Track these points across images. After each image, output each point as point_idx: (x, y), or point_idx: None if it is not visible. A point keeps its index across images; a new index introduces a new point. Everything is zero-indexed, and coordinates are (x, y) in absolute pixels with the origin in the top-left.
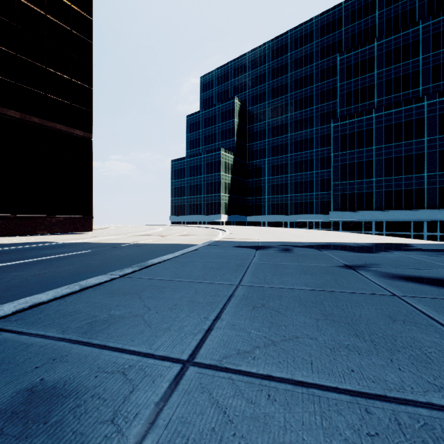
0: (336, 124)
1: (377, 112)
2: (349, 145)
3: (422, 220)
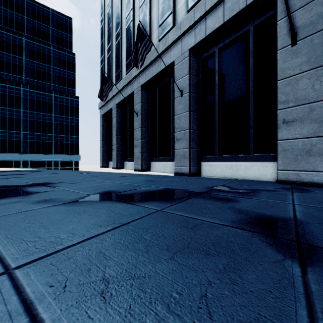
0: None
1: (24, 87)
2: (1, 102)
3: (52, 160)
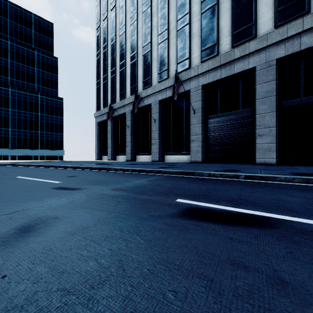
0: None
1: (12, 89)
2: None
3: (38, 155)
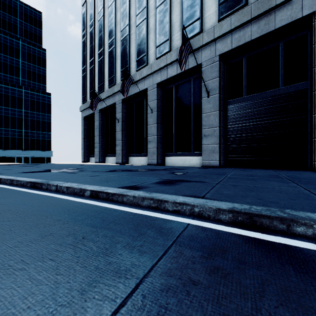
0: None
1: None
2: None
3: (22, 156)
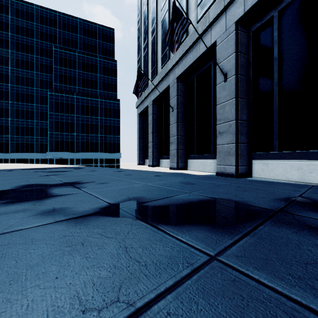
0: (52, 93)
1: (77, 95)
2: (60, 109)
3: (98, 158)
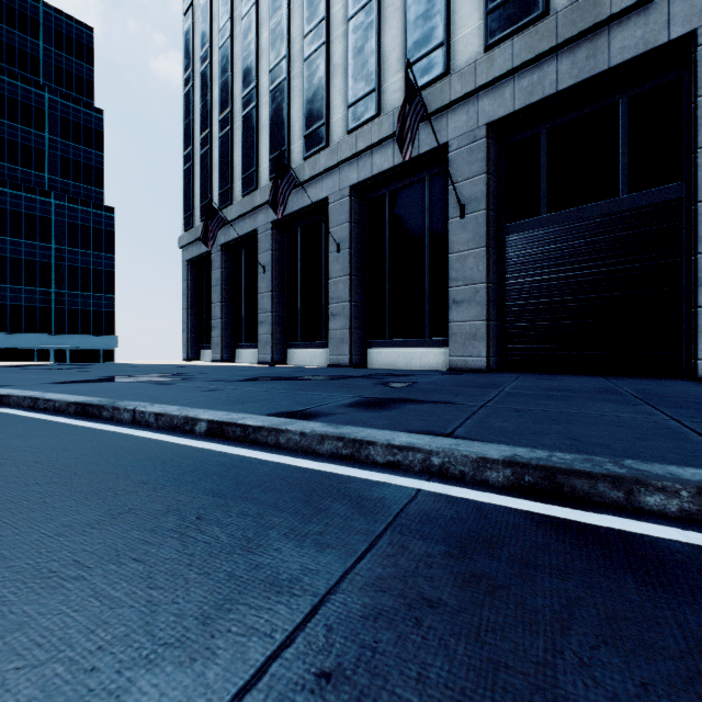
0: None
1: None
2: None
3: (50, 348)
